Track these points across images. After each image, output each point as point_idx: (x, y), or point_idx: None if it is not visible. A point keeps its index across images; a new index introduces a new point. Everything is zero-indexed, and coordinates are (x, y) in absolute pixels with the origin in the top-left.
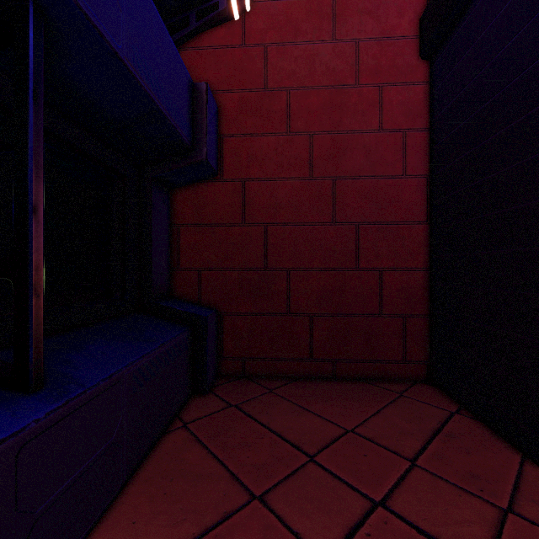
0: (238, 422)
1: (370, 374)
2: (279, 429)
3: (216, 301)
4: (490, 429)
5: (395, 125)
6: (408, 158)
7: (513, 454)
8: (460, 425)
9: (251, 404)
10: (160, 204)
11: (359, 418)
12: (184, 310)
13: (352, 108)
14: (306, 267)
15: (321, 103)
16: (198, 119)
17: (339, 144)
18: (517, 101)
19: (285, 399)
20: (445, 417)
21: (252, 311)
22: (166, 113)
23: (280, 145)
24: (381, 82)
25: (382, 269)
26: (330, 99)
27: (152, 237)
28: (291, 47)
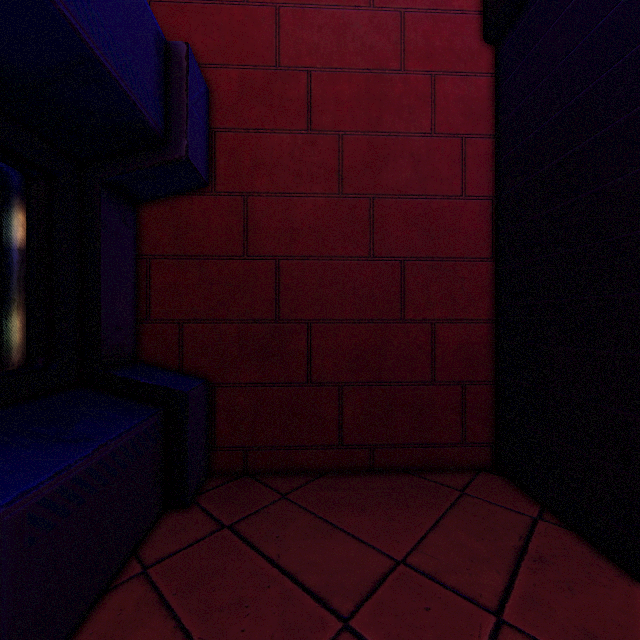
0: (232, 558)
1: (419, 463)
2: (294, 566)
3: (205, 366)
4: (589, 543)
5: (452, 129)
6: (468, 173)
7: (630, 587)
8: (549, 540)
9: (254, 522)
10: (117, 223)
11: (411, 538)
12: (152, 383)
13: (396, 101)
14: (333, 318)
15: (354, 92)
16: (174, 96)
17: (379, 150)
18: (633, 83)
19: (304, 510)
20: (526, 527)
21: (257, 380)
22: (110, 67)
23: (297, 147)
24: (433, 70)
25: (435, 320)
26: (366, 88)
27: (101, 272)
28: (313, 11)
